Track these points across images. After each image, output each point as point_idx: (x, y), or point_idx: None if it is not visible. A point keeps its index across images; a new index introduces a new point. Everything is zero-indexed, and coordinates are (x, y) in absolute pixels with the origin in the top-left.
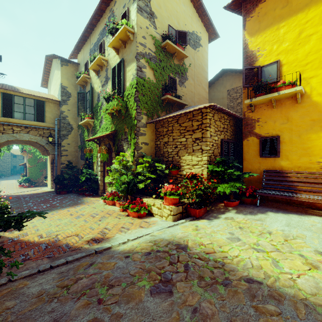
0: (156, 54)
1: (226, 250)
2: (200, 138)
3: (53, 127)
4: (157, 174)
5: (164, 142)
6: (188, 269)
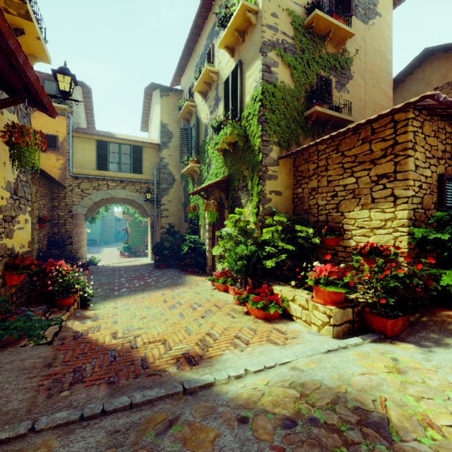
0: (295, 39)
1: None
2: (390, 174)
3: (151, 180)
4: (297, 244)
5: (310, 188)
6: None
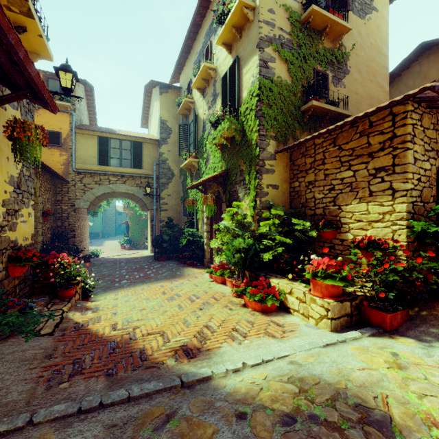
0: (292, 35)
1: None
2: (388, 167)
3: (151, 174)
4: (294, 237)
5: (307, 182)
6: None
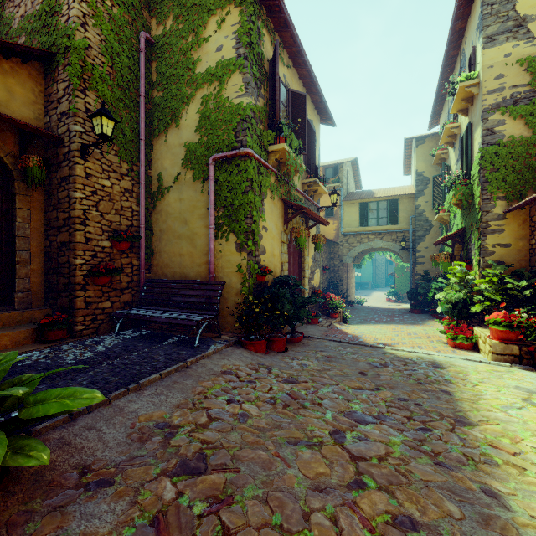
0: (532, 84)
1: (480, 385)
2: None
3: (406, 228)
4: (526, 296)
5: None
6: (409, 370)
